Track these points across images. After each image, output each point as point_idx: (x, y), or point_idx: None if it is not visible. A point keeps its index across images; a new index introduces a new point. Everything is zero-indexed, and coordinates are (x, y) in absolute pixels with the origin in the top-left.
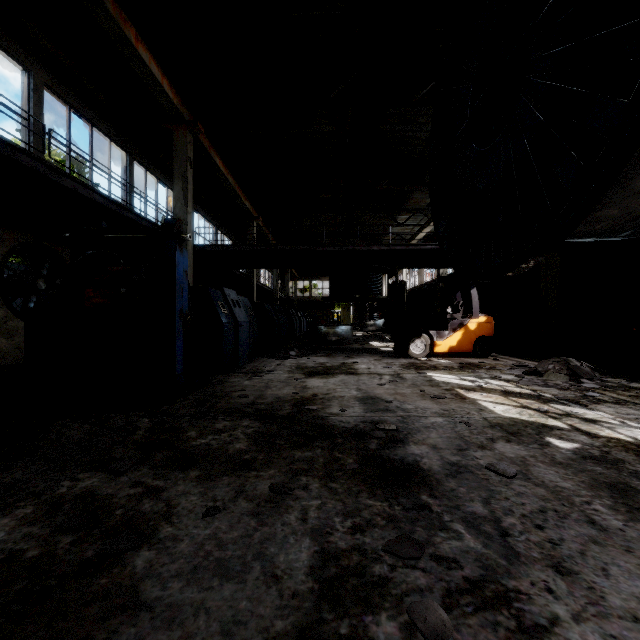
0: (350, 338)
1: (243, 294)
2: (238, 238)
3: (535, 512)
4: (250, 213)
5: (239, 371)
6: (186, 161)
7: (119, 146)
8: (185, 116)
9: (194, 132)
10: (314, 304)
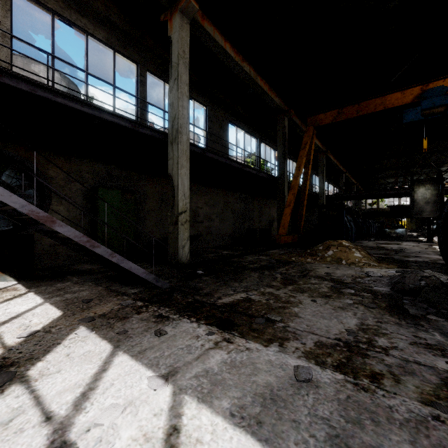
0: (404, 235)
1: (332, 210)
2: (330, 180)
3: (420, 254)
4: (341, 171)
5: (354, 242)
6: (323, 166)
7: (294, 162)
8: (323, 149)
9: (326, 154)
10: (381, 213)
